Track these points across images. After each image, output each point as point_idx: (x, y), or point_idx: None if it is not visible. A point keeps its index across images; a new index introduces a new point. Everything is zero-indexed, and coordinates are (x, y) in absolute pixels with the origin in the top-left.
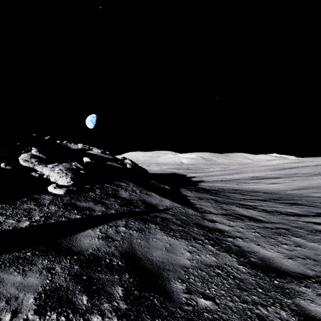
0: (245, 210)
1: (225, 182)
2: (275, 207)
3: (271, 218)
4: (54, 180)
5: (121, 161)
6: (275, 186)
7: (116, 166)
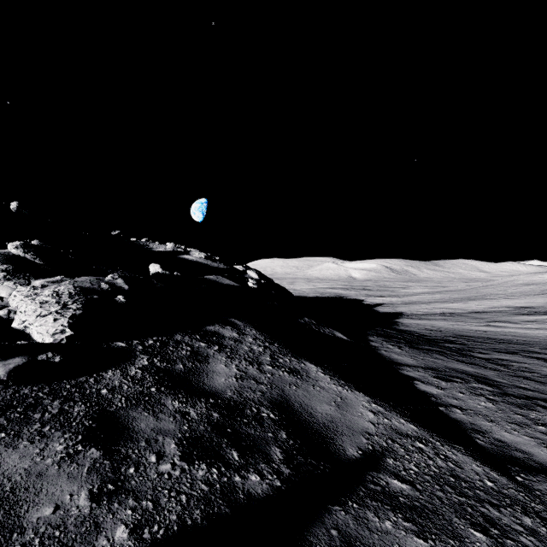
0: None
1: (456, 318)
2: None
3: None
4: (19, 325)
5: (241, 274)
6: None
7: (224, 283)
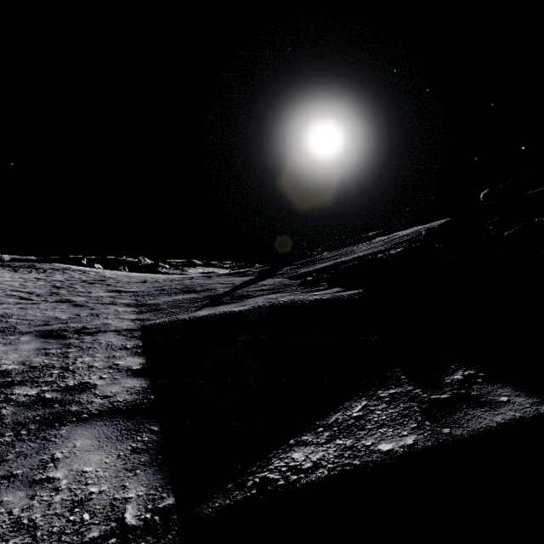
0: (3, 355)
1: None
2: None
3: None
4: None
5: None
6: None
7: None
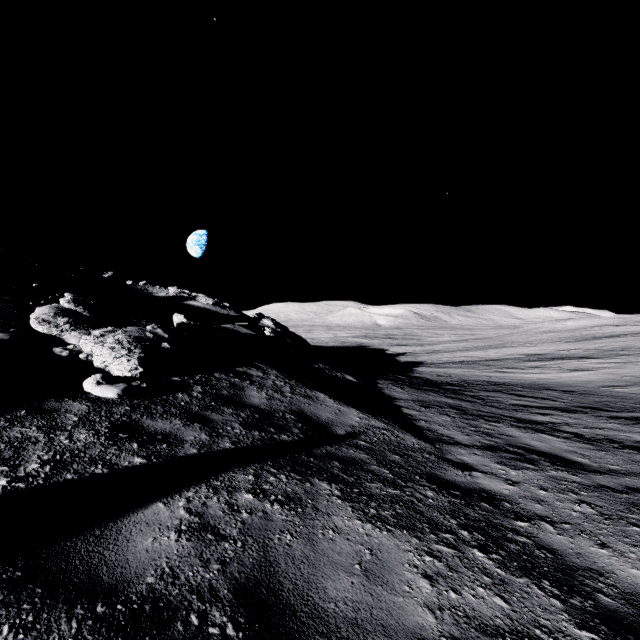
0: (533, 436)
1: (471, 365)
2: (602, 429)
3: (602, 459)
4: (101, 364)
5: (254, 322)
6: (583, 377)
7: (241, 332)
